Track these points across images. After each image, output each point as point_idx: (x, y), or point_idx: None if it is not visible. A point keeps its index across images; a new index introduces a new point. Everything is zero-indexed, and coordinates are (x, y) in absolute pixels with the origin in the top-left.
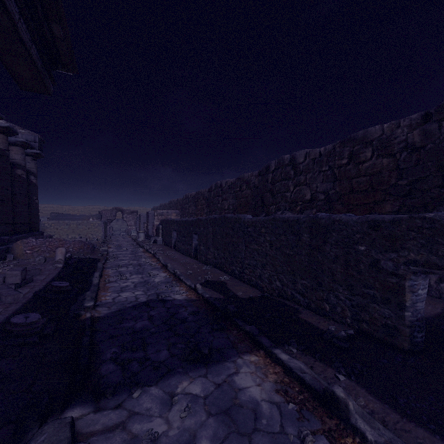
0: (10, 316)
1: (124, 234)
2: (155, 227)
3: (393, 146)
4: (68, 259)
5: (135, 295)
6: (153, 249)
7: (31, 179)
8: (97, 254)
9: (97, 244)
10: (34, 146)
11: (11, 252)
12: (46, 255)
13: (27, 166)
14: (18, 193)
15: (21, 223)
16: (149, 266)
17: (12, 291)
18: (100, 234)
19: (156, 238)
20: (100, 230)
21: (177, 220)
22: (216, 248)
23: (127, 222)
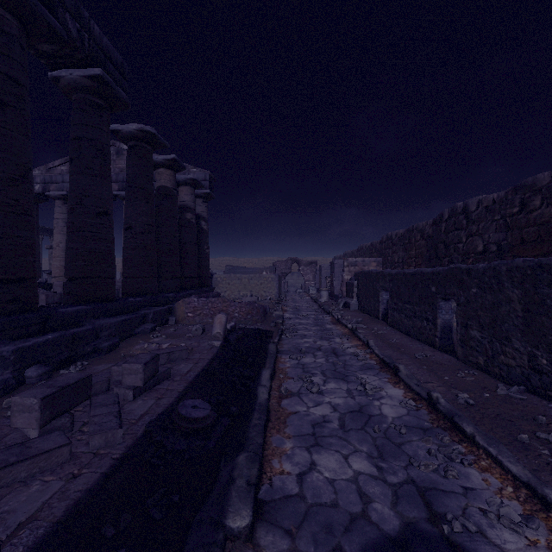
0: (43, 537)
1: (301, 292)
2: (344, 284)
3: None
4: (229, 331)
5: (353, 472)
6: (346, 318)
7: (202, 225)
8: (269, 321)
9: (270, 305)
10: (203, 184)
11: (174, 313)
12: (208, 321)
13: (198, 210)
14: (187, 242)
15: (191, 276)
16: (353, 357)
17: (110, 417)
18: (273, 292)
19: (347, 300)
20: (274, 286)
21: (390, 272)
22: (546, 344)
23: (305, 276)
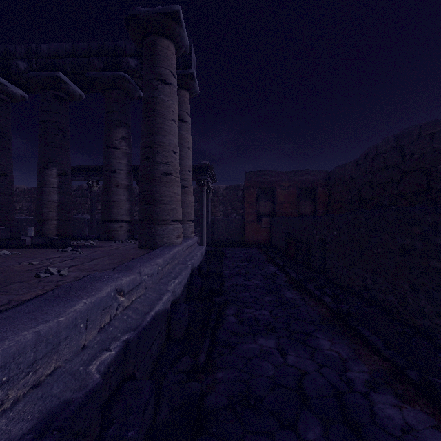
0: None
1: None
2: None
3: (134, 194)
4: None
5: None
6: None
7: None
8: None
9: None
10: None
11: None
12: None
13: None
14: None
15: None
16: None
17: None
18: None
19: None
20: None
21: None
22: None
23: None
